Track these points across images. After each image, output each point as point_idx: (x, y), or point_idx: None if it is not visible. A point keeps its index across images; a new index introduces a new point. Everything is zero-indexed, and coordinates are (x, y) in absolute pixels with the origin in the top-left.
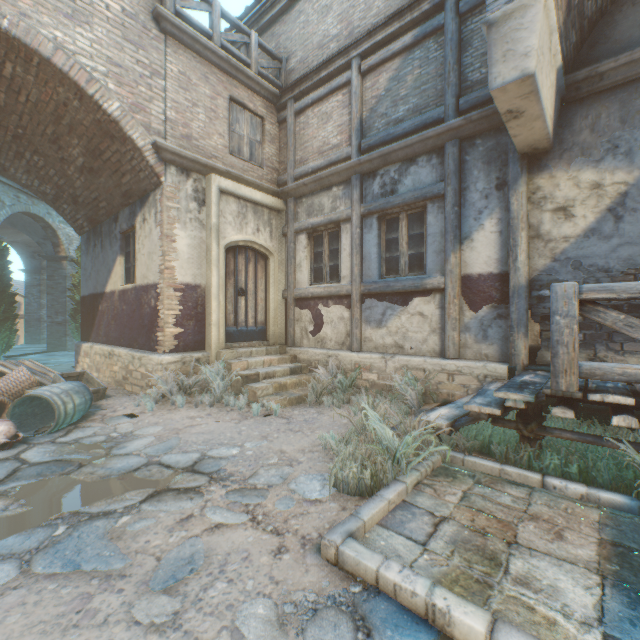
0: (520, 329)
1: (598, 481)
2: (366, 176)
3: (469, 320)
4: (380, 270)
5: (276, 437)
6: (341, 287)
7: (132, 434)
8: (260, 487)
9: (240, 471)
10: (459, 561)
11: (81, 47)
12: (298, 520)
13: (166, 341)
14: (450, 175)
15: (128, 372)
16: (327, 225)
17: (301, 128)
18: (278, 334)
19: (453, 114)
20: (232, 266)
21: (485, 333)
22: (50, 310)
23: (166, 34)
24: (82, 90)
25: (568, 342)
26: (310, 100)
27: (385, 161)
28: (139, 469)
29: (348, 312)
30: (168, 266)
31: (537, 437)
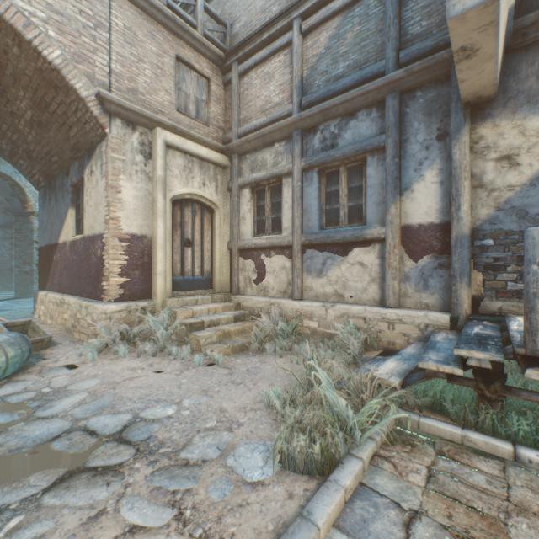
0: (463, 279)
1: None
2: (307, 132)
3: (409, 270)
4: (320, 222)
5: (217, 391)
6: (283, 238)
7: (65, 389)
8: (193, 462)
9: (172, 439)
10: None
11: None
12: (235, 517)
13: (111, 290)
14: (390, 127)
15: (76, 320)
16: (269, 179)
17: (245, 89)
18: (223, 283)
19: (393, 67)
20: (179, 218)
21: (426, 282)
22: (18, 260)
23: None
24: (19, 35)
25: None
26: (253, 61)
27: (325, 116)
28: (58, 437)
29: (289, 262)
30: (113, 216)
31: (500, 397)
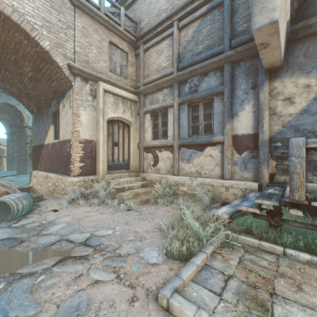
0: (265, 164)
1: (316, 251)
2: (181, 83)
3: (237, 159)
4: (189, 132)
5: (133, 223)
6: (168, 141)
7: (54, 221)
8: (123, 255)
9: (112, 245)
10: (242, 308)
11: (27, 11)
12: (144, 277)
13: (75, 170)
14: (226, 81)
15: (55, 186)
16: (161, 109)
17: (147, 58)
18: (135, 166)
19: (228, 49)
20: (111, 130)
21: (245, 166)
22: (19, 153)
23: (75, 6)
24: (28, 34)
25: (299, 172)
26: (152, 43)
27: (191, 75)
28: (55, 243)
29: (172, 154)
30: (76, 130)
31: (279, 225)
